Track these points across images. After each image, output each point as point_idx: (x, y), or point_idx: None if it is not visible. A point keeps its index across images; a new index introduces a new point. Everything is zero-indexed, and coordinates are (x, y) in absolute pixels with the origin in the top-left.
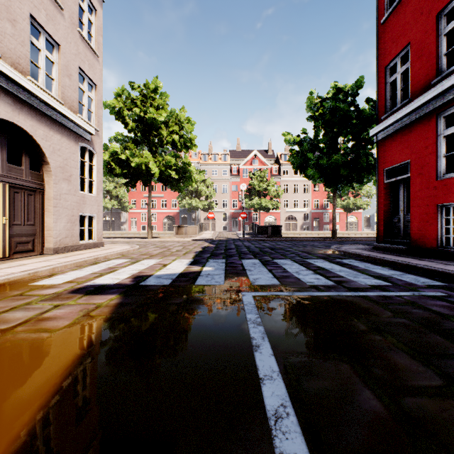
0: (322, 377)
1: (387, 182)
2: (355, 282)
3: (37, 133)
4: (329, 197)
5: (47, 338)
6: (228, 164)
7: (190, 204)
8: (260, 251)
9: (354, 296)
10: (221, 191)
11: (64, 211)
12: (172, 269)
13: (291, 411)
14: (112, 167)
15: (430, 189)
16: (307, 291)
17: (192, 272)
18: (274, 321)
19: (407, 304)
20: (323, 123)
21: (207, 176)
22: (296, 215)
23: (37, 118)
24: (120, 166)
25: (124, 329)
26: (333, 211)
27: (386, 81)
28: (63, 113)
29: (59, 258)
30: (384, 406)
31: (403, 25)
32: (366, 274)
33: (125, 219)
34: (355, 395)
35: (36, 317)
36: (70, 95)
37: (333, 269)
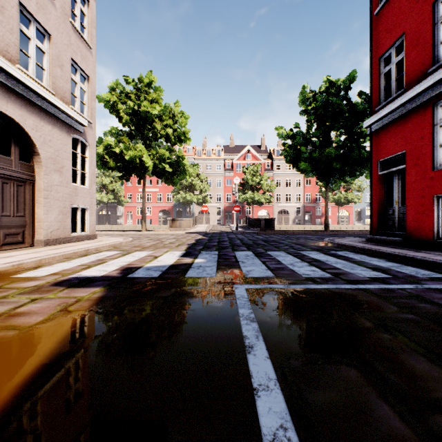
0: (328, 387)
1: (381, 174)
2: (352, 274)
3: (27, 122)
4: (321, 191)
5: (13, 337)
6: (221, 159)
7: (184, 198)
8: (253, 243)
9: (353, 289)
10: (215, 185)
11: (56, 202)
12: (163, 261)
13: (293, 436)
14: (106, 161)
15: (427, 180)
16: (303, 284)
17: (183, 263)
18: (269, 317)
19: (412, 298)
20: (316, 117)
21: (201, 171)
22: (288, 209)
23: (26, 107)
24: (115, 159)
25: (102, 326)
26: (326, 204)
27: (381, 72)
28: (54, 104)
29: (49, 250)
30: (410, 429)
31: (398, 14)
32: (363, 266)
33: (121, 213)
34: (371, 412)
35: (8, 312)
36: (62, 86)
37: (329, 261)
